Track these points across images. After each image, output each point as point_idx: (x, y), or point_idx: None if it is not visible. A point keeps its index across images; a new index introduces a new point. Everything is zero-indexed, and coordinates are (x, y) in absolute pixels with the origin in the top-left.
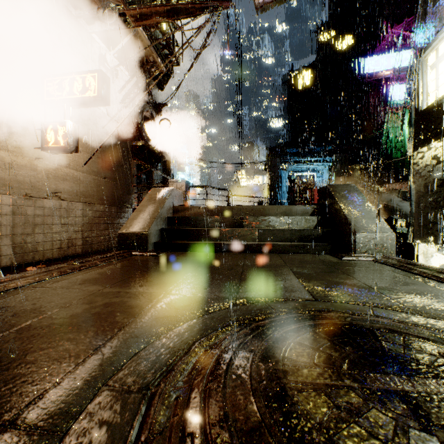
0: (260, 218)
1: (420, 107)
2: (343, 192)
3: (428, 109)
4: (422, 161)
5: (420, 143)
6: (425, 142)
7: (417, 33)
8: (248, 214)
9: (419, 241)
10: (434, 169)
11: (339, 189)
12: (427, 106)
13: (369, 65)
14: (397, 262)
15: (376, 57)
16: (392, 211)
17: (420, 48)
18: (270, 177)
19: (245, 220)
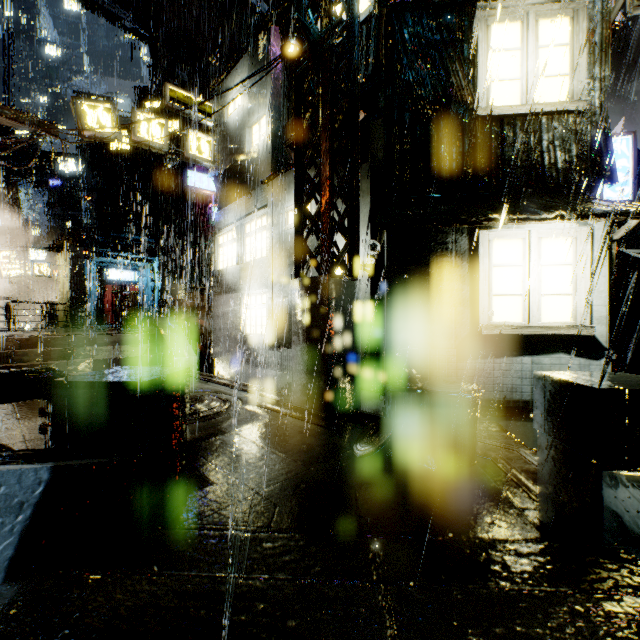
0: (93, 348)
1: (217, 267)
2: (167, 325)
3: (219, 272)
4: (217, 304)
5: (216, 292)
6: (218, 293)
7: (216, 216)
8: (76, 345)
9: (216, 357)
10: (222, 312)
11: (164, 322)
12: (220, 268)
13: (193, 178)
14: (195, 374)
15: (199, 174)
16: (205, 331)
17: (216, 227)
18: (68, 271)
19: (76, 352)
